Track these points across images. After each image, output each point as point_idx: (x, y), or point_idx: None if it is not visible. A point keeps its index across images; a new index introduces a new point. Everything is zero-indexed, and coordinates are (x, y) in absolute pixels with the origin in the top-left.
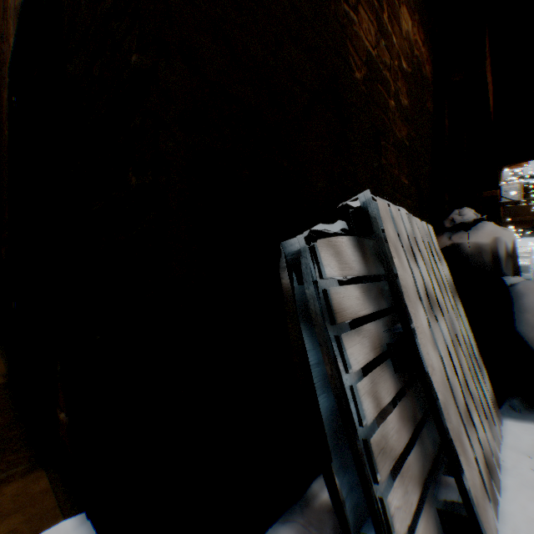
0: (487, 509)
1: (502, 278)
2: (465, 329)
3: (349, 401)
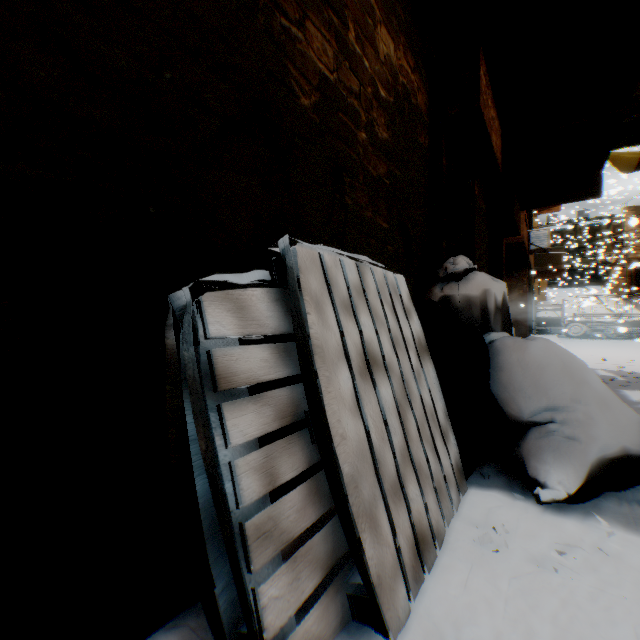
0: (398, 588)
1: (489, 334)
2: (432, 392)
3: (224, 480)
